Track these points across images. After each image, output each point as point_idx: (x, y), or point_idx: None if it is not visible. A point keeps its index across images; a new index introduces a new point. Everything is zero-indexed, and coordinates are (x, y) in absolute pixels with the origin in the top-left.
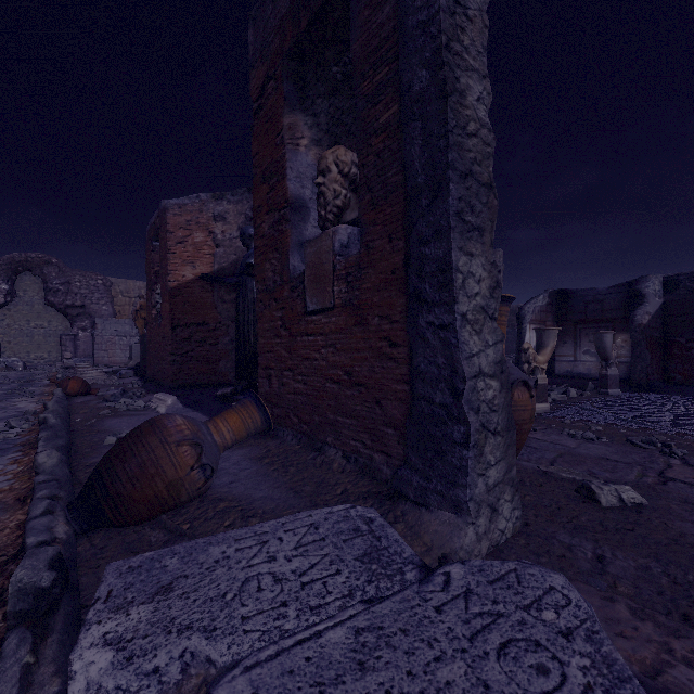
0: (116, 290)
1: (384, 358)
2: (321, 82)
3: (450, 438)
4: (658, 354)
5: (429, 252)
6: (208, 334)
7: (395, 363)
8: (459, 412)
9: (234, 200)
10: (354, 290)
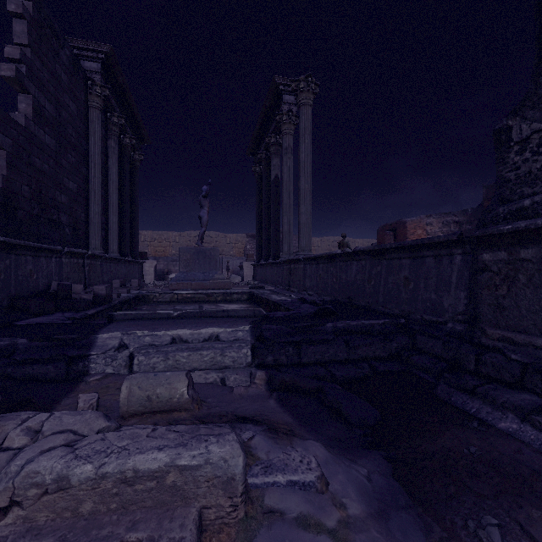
0: None
1: None
2: None
3: None
4: None
5: None
6: None
7: None
8: None
9: (436, 217)
10: None
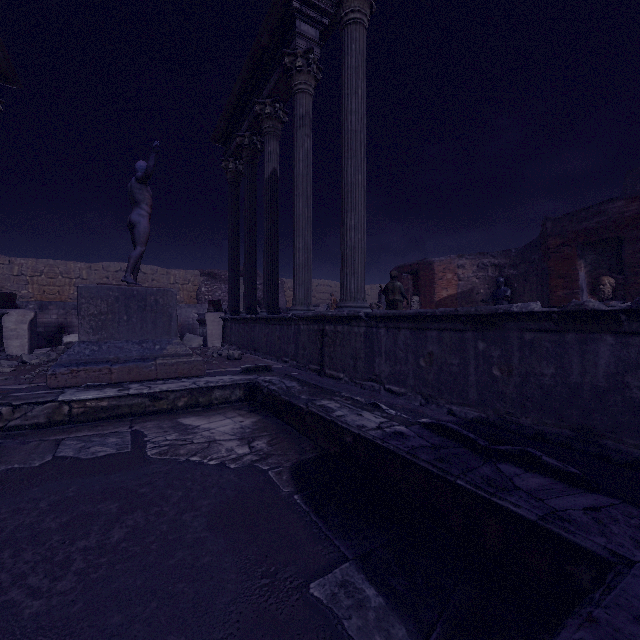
0: (286, 286)
1: None
2: (591, 251)
3: None
4: None
5: None
6: None
7: None
8: None
9: (469, 258)
10: None
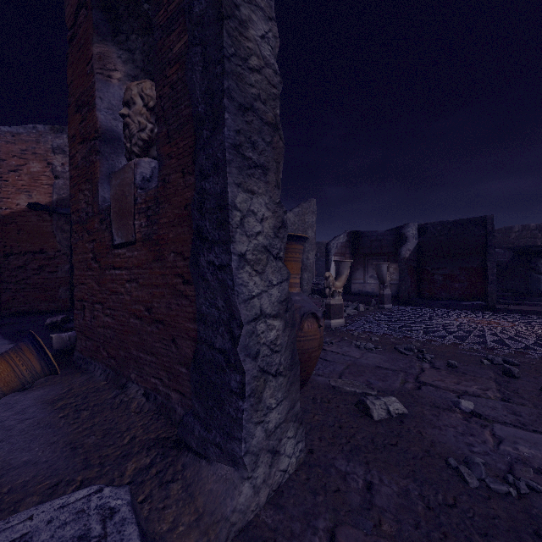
0: None
1: (179, 295)
2: (134, 18)
3: (228, 386)
4: (415, 278)
5: (209, 186)
6: (46, 262)
7: (188, 301)
8: (235, 359)
9: None
10: (153, 224)
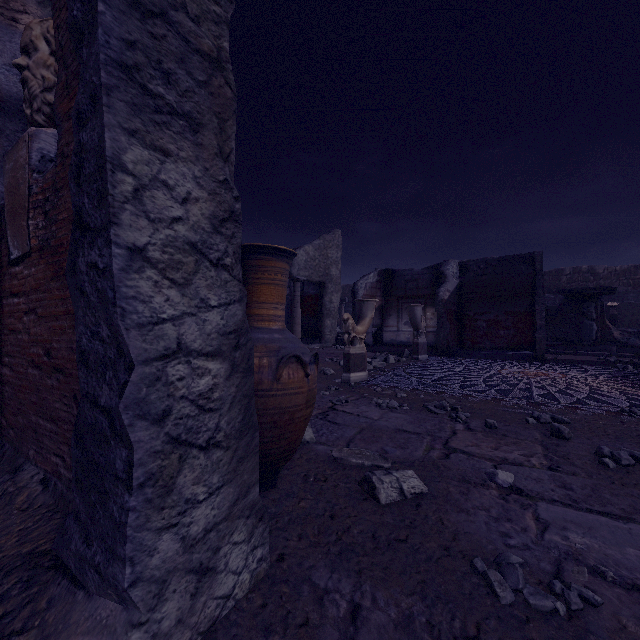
0: None
1: None
2: None
3: (113, 469)
4: (455, 324)
5: (86, 137)
6: None
7: None
8: (120, 424)
9: None
10: (51, 223)
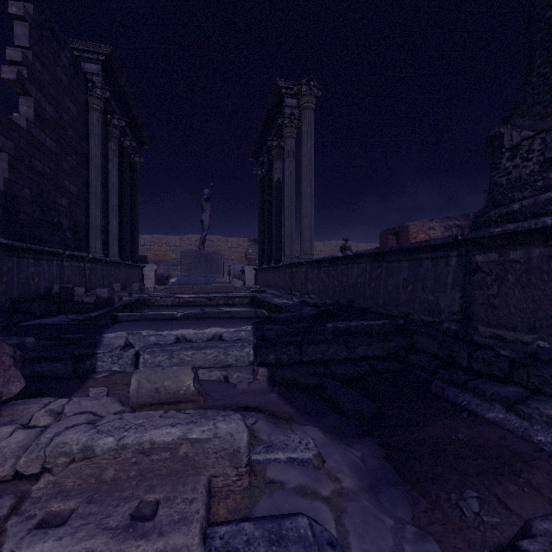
0: None
1: None
2: None
3: None
4: None
5: None
6: None
7: None
8: None
9: (438, 221)
10: None
